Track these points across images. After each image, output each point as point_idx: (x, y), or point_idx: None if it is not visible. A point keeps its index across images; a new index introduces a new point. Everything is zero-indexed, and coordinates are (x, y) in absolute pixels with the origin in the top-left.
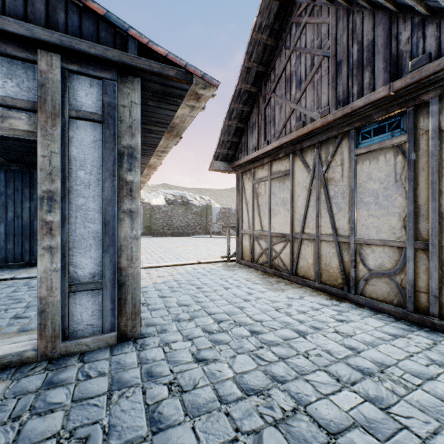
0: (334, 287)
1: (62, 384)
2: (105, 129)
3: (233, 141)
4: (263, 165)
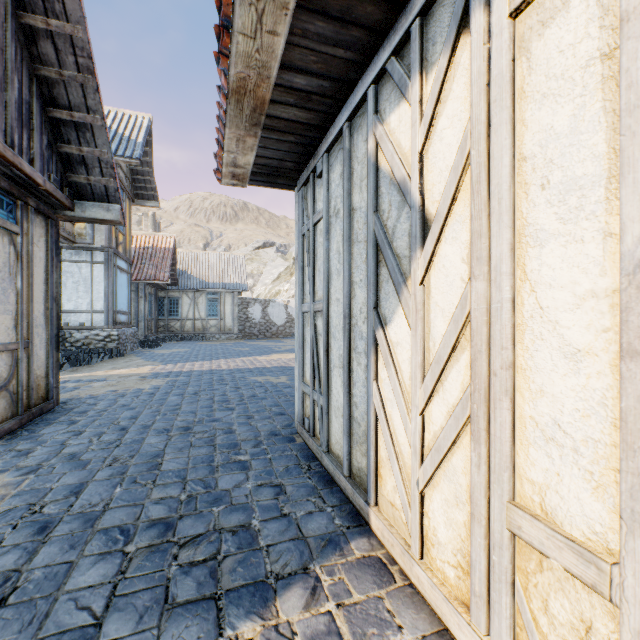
0: None
1: None
2: None
3: None
4: None
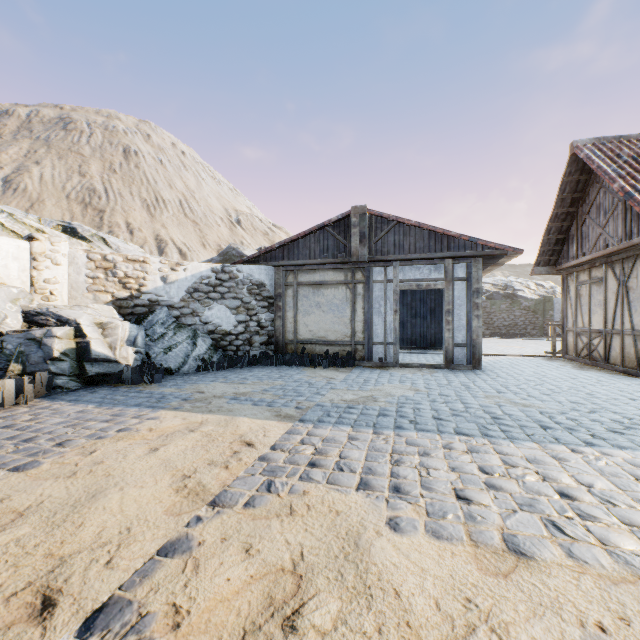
0: (632, 369)
1: (458, 372)
2: (467, 283)
3: (554, 249)
4: (584, 270)
